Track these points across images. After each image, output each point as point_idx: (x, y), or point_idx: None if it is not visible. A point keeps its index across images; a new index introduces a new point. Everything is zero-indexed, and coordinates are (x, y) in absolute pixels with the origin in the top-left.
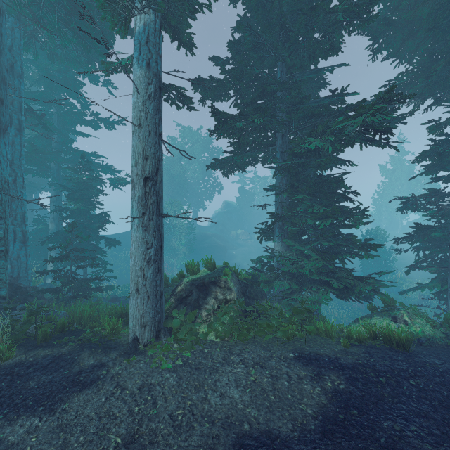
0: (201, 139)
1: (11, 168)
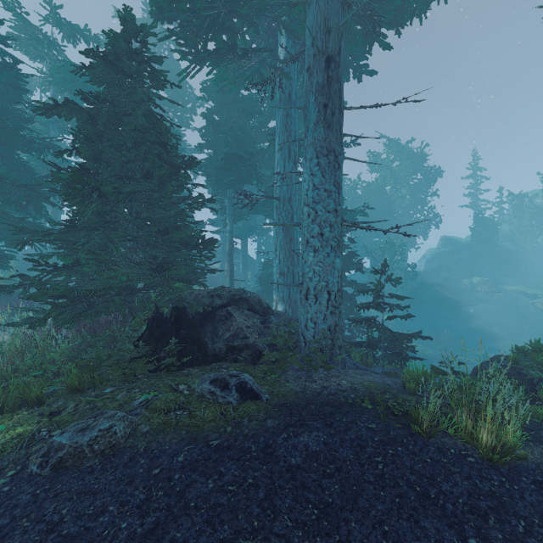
0: (413, 154)
1: (289, 204)
